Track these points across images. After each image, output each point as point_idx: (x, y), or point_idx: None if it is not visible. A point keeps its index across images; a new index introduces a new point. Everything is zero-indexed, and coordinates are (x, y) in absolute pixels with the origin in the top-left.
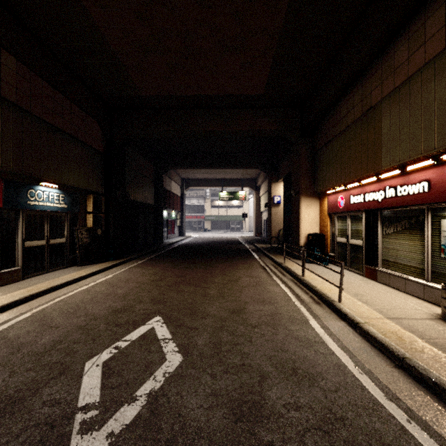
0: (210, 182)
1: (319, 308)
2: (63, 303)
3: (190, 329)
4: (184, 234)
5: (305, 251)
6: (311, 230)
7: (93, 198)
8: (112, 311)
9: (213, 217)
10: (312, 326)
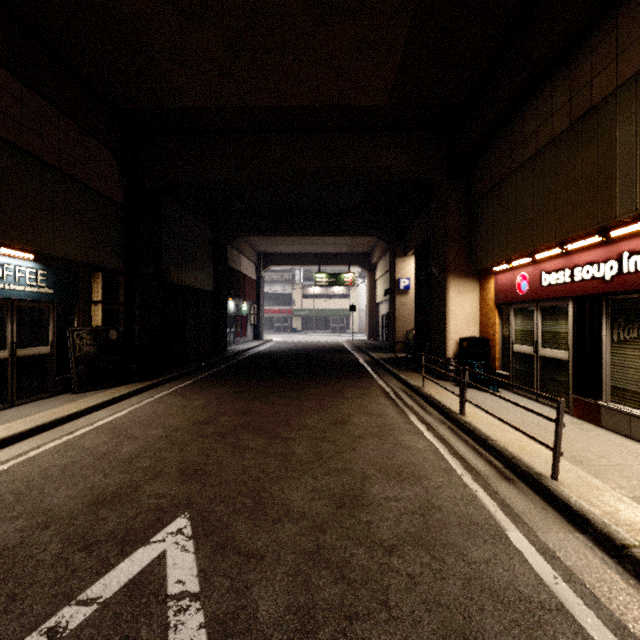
0: (300, 259)
1: (515, 492)
2: (3, 478)
3: (246, 558)
4: (261, 337)
5: (467, 370)
6: (466, 331)
7: (102, 279)
8: (92, 502)
9: (306, 312)
10: (518, 549)
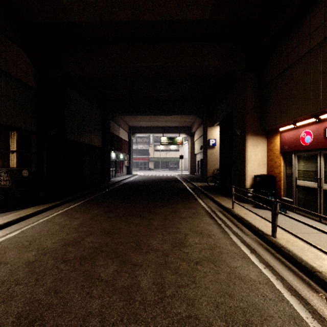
0: (152, 130)
1: None
2: None
3: None
4: (131, 172)
5: (280, 202)
6: (258, 171)
7: (17, 136)
8: None
9: (155, 159)
10: None
